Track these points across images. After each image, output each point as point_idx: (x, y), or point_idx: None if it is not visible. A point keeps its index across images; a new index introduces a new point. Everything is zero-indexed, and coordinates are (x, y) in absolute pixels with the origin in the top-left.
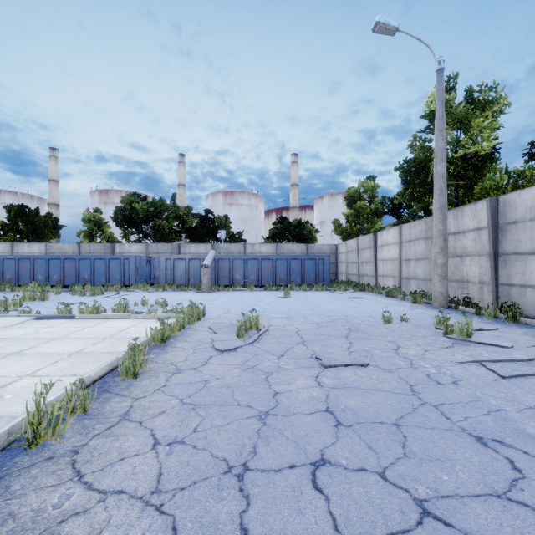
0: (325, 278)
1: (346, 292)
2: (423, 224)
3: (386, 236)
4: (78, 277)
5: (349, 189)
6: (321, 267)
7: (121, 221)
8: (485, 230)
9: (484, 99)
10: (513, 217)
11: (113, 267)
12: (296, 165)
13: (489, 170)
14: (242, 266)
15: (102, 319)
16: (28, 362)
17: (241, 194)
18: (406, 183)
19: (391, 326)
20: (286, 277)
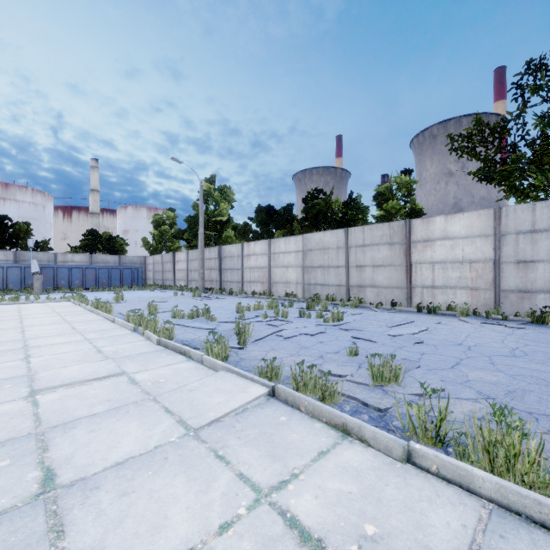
0: (139, 282)
1: (155, 290)
2: (198, 252)
3: (180, 255)
4: None
5: (155, 215)
6: (136, 275)
7: None
8: (217, 259)
9: (226, 192)
10: (225, 255)
11: None
12: (97, 171)
13: (229, 226)
14: (67, 273)
15: (12, 304)
16: (39, 310)
17: (21, 189)
18: (190, 229)
19: (177, 296)
20: (108, 281)
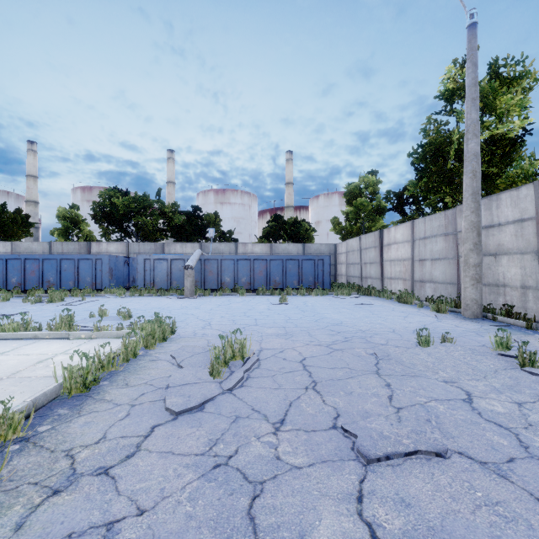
0: (325, 281)
1: (350, 296)
2: (442, 218)
3: (394, 233)
4: (42, 279)
5: (348, 184)
6: (320, 269)
7: (100, 219)
8: (531, 221)
9: (509, 75)
10: None
11: (83, 269)
12: (291, 163)
13: (513, 157)
14: (232, 267)
15: (29, 340)
16: None
17: (233, 192)
18: (421, 171)
19: (434, 351)
20: (281, 279)
